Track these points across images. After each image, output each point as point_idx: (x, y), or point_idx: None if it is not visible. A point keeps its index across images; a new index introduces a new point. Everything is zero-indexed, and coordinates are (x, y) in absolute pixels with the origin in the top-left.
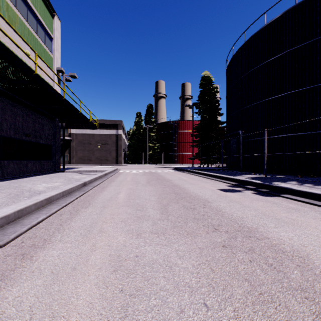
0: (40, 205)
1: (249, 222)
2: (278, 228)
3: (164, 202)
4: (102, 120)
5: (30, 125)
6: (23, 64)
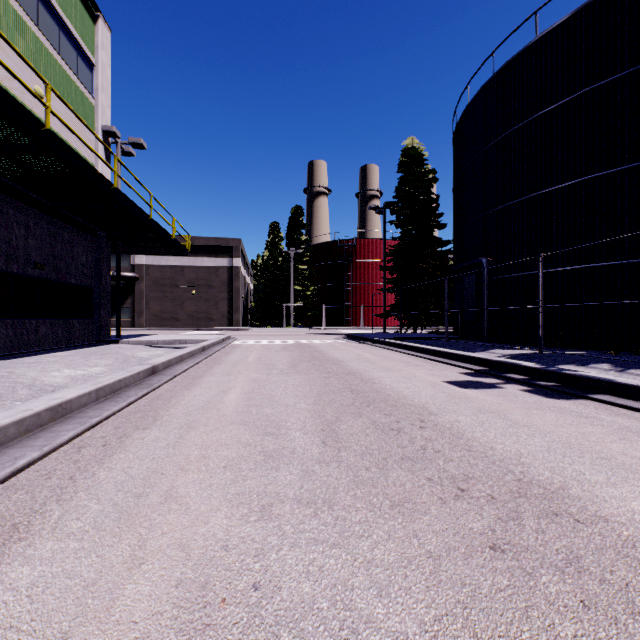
0: (34, 425)
1: (539, 470)
2: (618, 488)
3: (329, 413)
4: (199, 238)
5: (43, 244)
6: (18, 107)
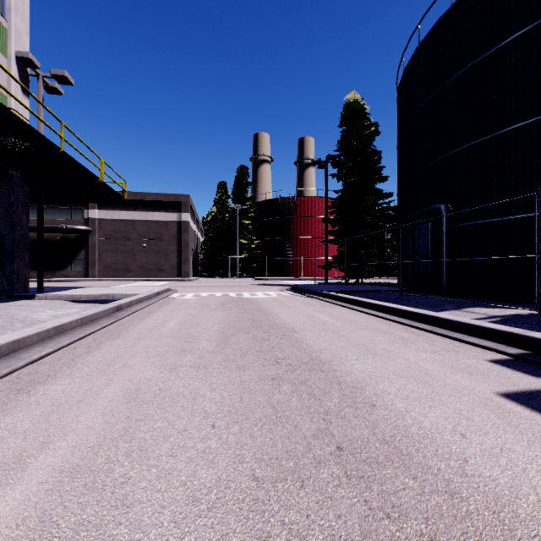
0: None
1: None
2: None
3: None
4: (150, 194)
5: None
6: None
